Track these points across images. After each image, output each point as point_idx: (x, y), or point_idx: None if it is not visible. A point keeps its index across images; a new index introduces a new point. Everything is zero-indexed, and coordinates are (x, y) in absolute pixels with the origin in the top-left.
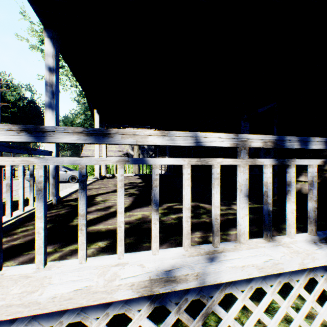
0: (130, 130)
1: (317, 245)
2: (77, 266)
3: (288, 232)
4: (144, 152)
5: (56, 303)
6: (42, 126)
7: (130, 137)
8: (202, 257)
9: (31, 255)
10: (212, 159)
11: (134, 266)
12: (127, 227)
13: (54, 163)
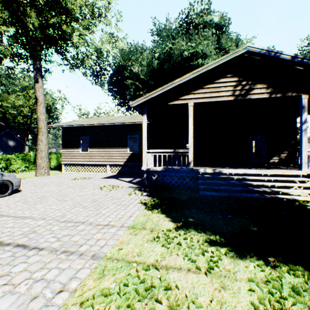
0: None
1: None
2: None
3: None
4: None
5: None
6: None
7: None
8: None
9: None
10: None
11: None
12: None
13: None
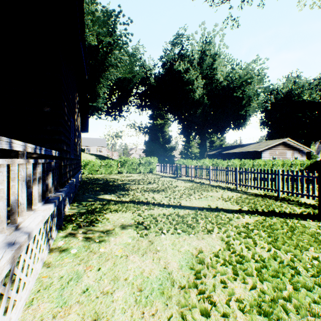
0: None
1: (46, 205)
2: None
3: (35, 203)
4: None
5: None
6: None
7: None
8: (15, 232)
9: None
10: (16, 159)
11: None
12: None
13: None
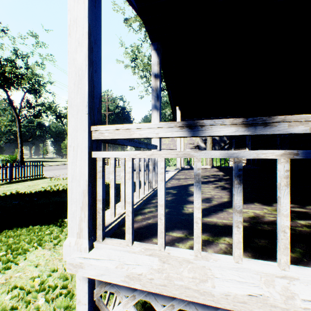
0: (300, 116)
1: None
2: (235, 265)
3: None
4: (214, 143)
5: (229, 301)
6: (201, 121)
7: (299, 124)
8: None
9: (168, 236)
10: None
11: (308, 285)
12: (245, 225)
13: (211, 156)
